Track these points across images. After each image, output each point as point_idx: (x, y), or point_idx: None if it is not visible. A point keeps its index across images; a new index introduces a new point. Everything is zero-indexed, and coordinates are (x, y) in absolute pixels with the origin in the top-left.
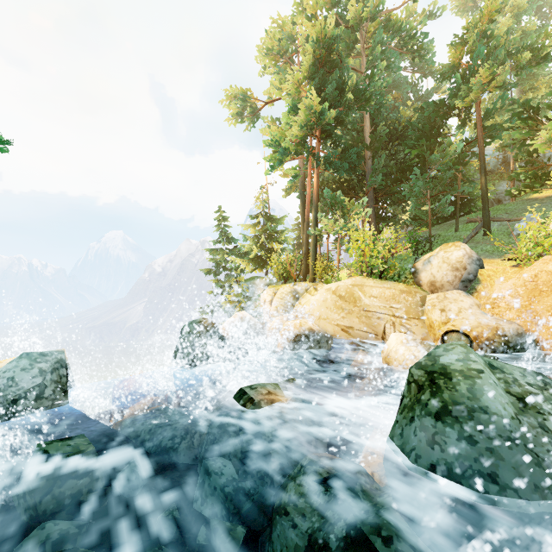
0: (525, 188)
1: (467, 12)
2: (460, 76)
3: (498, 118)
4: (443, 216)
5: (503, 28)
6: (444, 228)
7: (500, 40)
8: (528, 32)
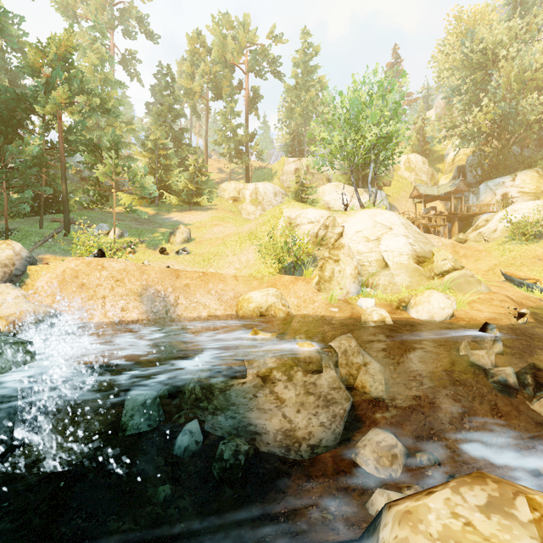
0: (93, 203)
1: (69, 18)
2: (39, 82)
3: (88, 136)
4: (33, 210)
5: (81, 65)
6: (30, 222)
7: (89, 70)
8: (109, 80)
